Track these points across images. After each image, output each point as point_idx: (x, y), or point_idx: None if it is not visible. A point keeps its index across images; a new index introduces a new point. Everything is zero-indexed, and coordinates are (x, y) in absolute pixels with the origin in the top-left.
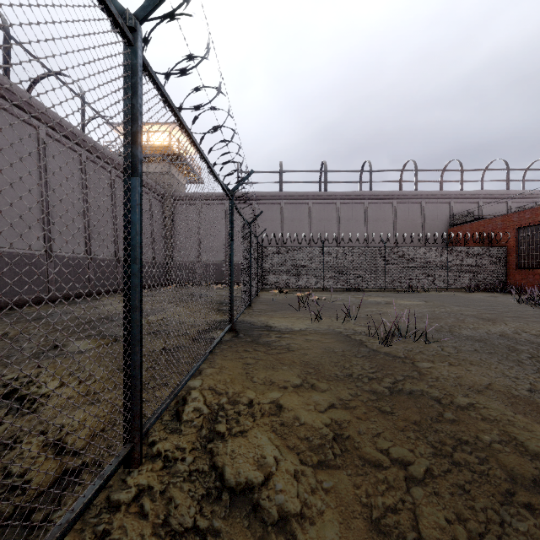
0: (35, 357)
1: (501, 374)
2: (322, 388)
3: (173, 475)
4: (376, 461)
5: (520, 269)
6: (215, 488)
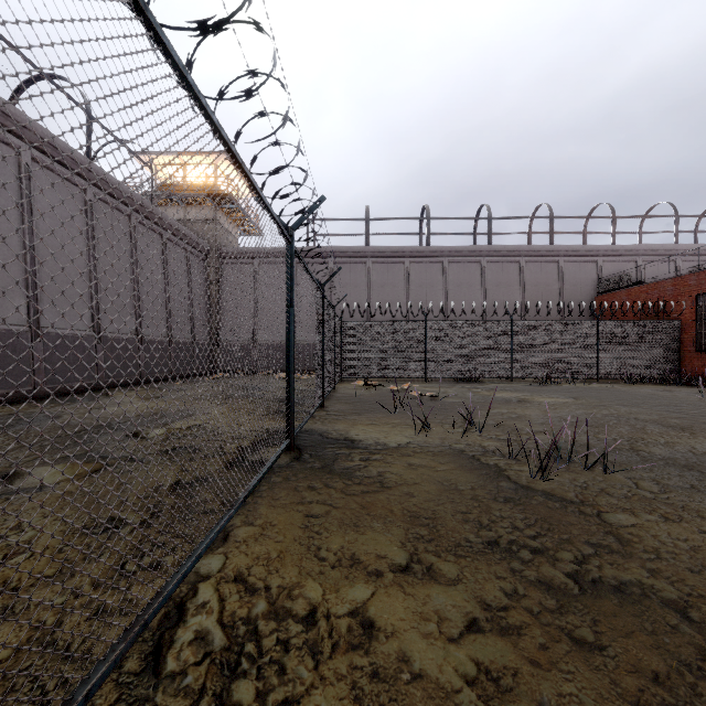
0: None
1: None
2: (449, 577)
3: None
4: None
5: (699, 352)
6: None
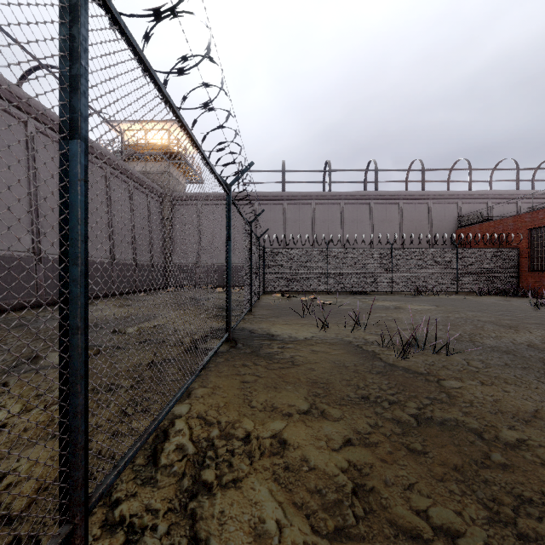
0: (4, 372)
1: None
2: (335, 416)
3: None
4: (413, 531)
5: (533, 272)
6: None
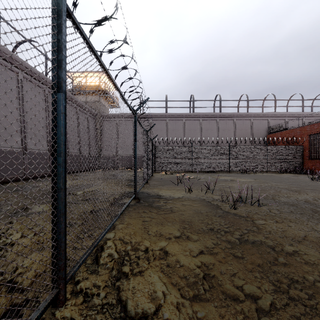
0: (9, 216)
1: (311, 228)
2: (194, 239)
3: (90, 308)
4: (234, 296)
5: (311, 159)
6: (120, 317)
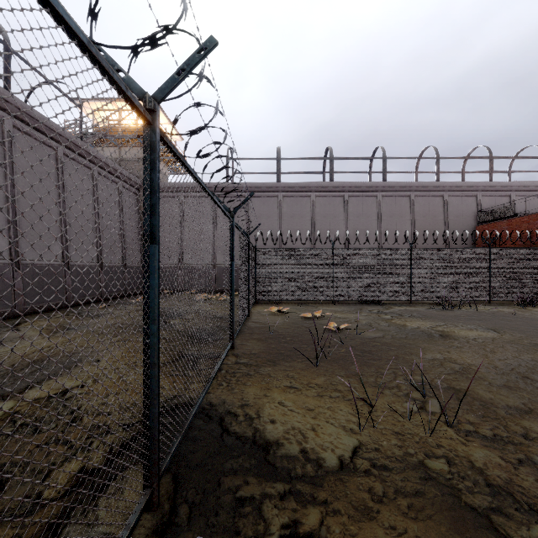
0: None
1: None
2: None
3: None
4: None
5: None
6: None
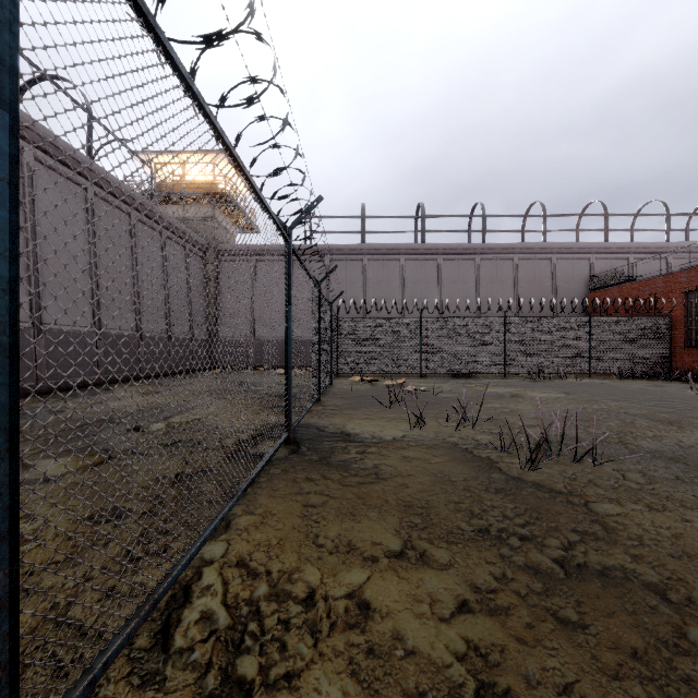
0: None
1: None
2: (441, 562)
3: None
4: None
5: (690, 348)
6: None
